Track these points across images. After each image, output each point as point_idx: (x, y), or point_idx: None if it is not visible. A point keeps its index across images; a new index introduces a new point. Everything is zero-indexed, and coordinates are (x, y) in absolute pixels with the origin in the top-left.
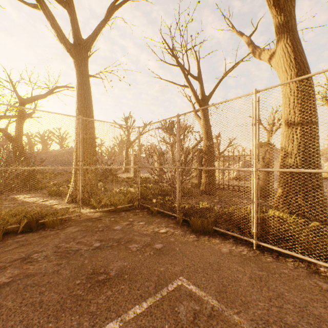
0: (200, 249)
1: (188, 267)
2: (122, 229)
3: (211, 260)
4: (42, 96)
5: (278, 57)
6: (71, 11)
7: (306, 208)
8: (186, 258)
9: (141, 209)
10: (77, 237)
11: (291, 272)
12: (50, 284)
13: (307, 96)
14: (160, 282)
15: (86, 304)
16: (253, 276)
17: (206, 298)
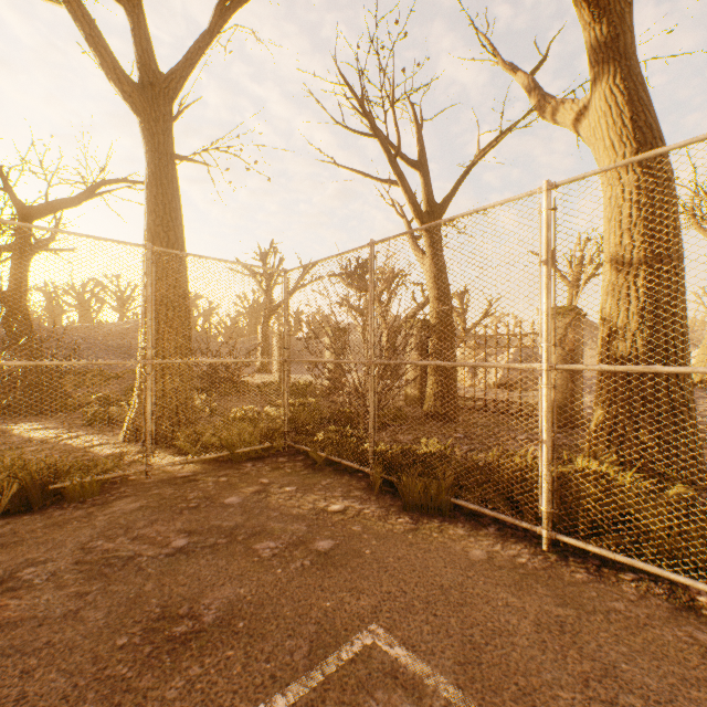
0: (421, 553)
1: (392, 599)
2: (243, 503)
3: (445, 580)
4: (70, 201)
5: (594, 116)
6: (133, 8)
7: (659, 453)
8: (388, 575)
9: (289, 456)
10: (136, 525)
11: (632, 608)
12: (52, 648)
13: (659, 202)
14: (323, 639)
15: (135, 702)
16: (545, 620)
17: (433, 681)
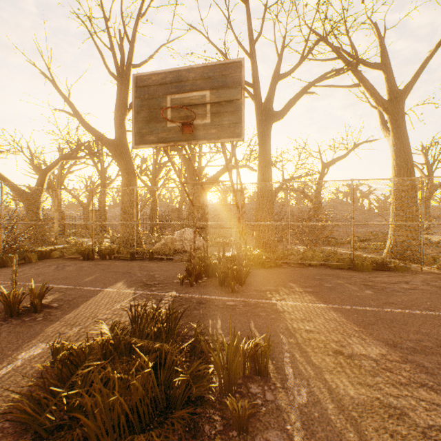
0: None
1: None
2: None
3: None
4: (342, 156)
5: None
6: (386, 69)
7: None
8: None
9: None
10: (437, 281)
11: None
12: None
13: None
14: None
15: None
16: None
17: None
